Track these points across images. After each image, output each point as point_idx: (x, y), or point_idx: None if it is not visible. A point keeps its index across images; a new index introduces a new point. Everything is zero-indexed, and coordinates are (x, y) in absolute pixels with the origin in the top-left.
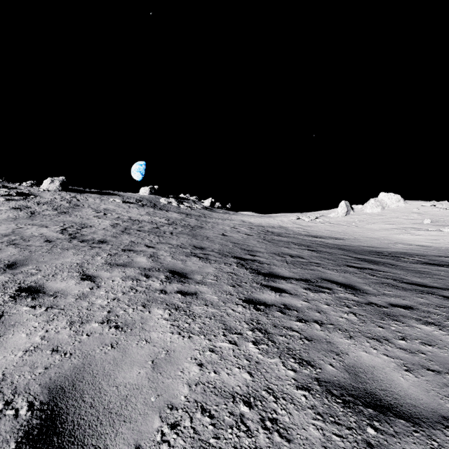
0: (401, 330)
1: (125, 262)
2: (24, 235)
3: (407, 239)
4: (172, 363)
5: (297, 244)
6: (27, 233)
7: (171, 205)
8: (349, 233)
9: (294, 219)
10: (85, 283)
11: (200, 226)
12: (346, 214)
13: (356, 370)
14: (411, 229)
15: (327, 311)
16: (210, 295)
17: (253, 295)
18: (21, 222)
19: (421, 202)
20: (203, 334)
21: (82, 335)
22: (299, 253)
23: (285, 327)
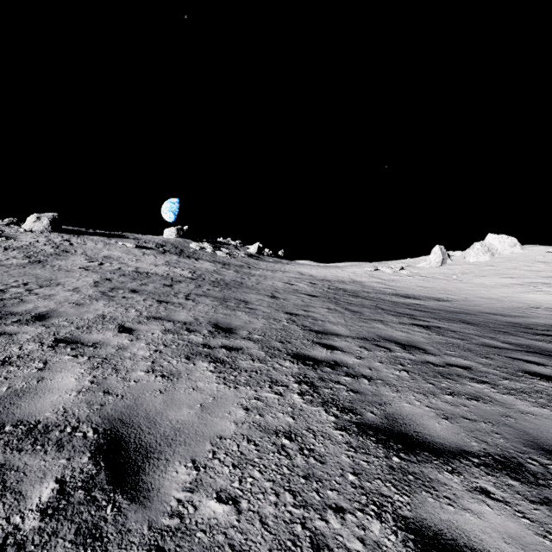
0: None
1: (7, 395)
2: None
3: (545, 301)
4: None
5: (391, 313)
6: None
7: (204, 252)
8: (454, 292)
9: (370, 270)
10: None
11: (239, 282)
12: (442, 263)
13: None
14: (542, 285)
15: None
16: None
17: None
18: None
19: (543, 247)
20: None
21: None
22: (409, 336)
23: None
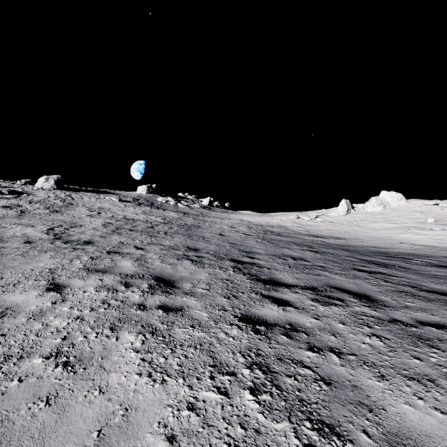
0: (445, 364)
1: (106, 267)
2: (5, 235)
3: (412, 239)
4: (129, 435)
5: (298, 244)
6: (9, 234)
7: (169, 204)
8: (351, 233)
9: (293, 218)
10: (48, 296)
11: (197, 226)
12: (347, 213)
13: (405, 442)
14: (414, 228)
15: (345, 334)
16: (198, 311)
17: (252, 309)
18: (7, 221)
19: (423, 201)
20: (183, 375)
21: (11, 381)
22: (302, 255)
23: (294, 361)
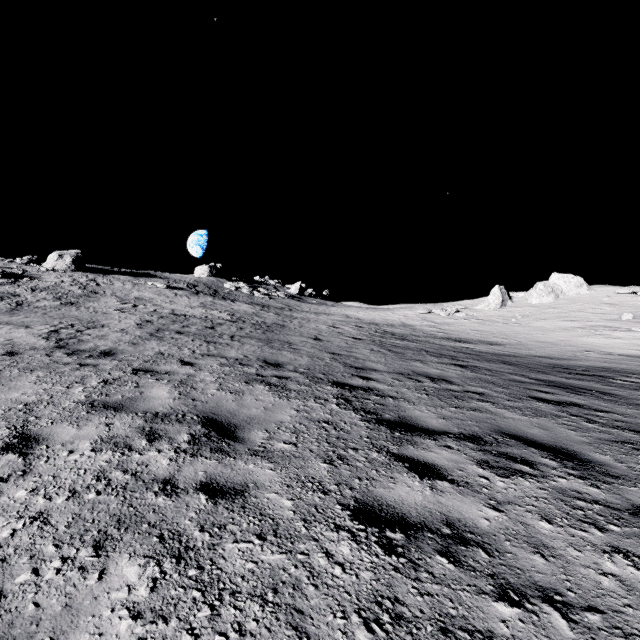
0: None
1: (125, 399)
2: None
3: (602, 345)
4: None
5: (434, 354)
6: None
7: (240, 293)
8: (509, 335)
9: (423, 313)
10: (1, 462)
11: (281, 325)
12: (502, 305)
13: None
14: (604, 328)
15: (559, 548)
16: (275, 496)
17: (374, 489)
18: None
19: (613, 287)
20: None
21: None
22: (443, 372)
23: (476, 637)
